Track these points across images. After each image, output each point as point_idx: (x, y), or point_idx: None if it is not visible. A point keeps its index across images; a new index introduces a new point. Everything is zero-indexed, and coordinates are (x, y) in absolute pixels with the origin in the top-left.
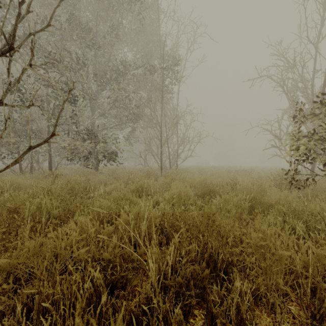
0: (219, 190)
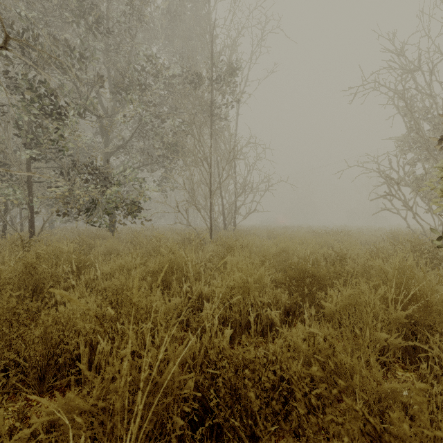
0: (323, 273)
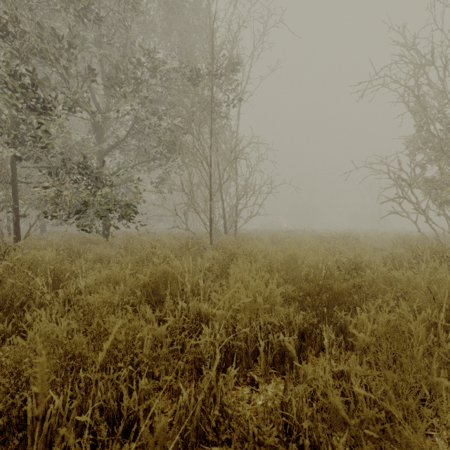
0: (343, 287)
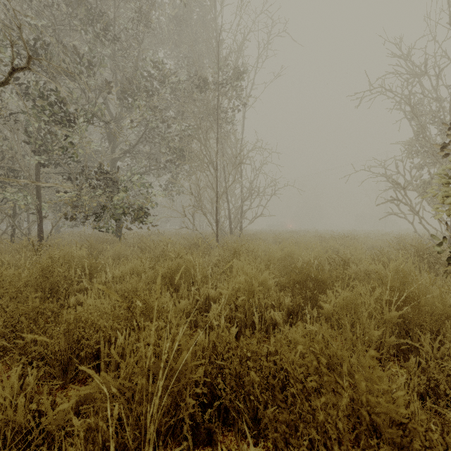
0: (325, 276)
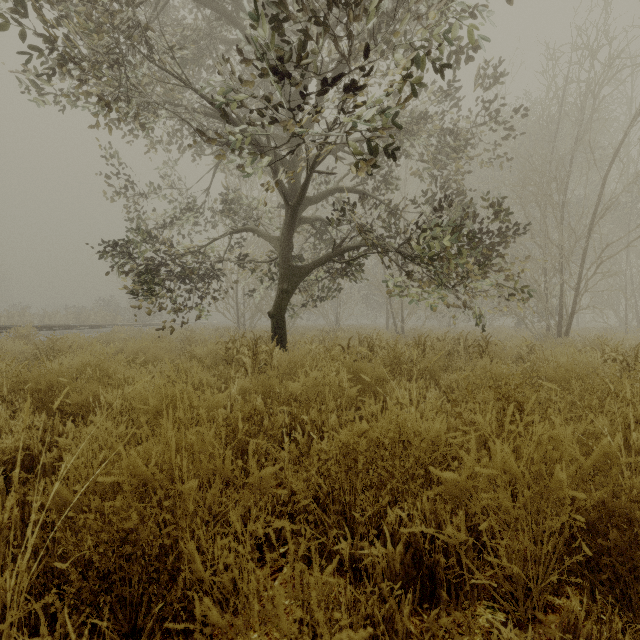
0: None
